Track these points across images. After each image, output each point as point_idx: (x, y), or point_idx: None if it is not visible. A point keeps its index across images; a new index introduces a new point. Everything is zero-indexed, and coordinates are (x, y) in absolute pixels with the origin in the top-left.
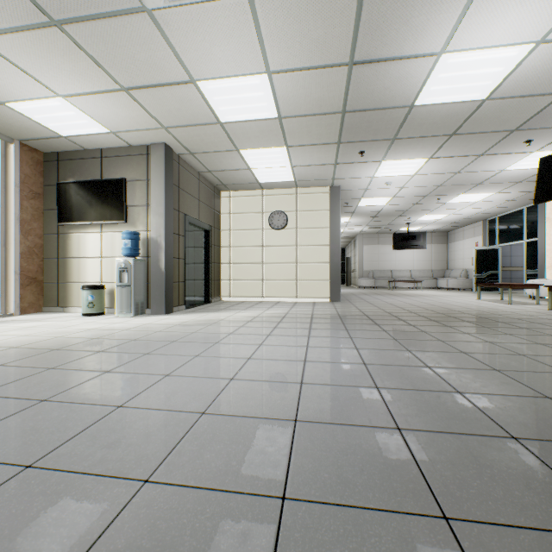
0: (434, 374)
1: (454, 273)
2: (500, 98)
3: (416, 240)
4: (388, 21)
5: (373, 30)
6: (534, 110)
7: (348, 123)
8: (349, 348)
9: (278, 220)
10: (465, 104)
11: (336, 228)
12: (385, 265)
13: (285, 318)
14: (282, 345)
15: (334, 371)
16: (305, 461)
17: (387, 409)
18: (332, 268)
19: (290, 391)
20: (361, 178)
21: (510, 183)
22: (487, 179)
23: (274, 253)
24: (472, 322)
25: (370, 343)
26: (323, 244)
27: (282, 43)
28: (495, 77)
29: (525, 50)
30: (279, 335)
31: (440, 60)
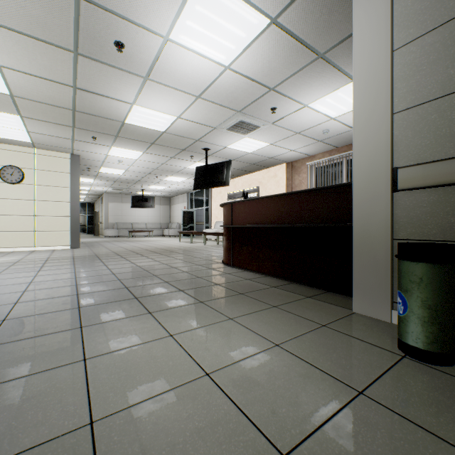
0: (114, 276)
1: (173, 226)
2: (171, 134)
3: (148, 202)
4: (97, 79)
5: (87, 78)
6: (189, 144)
7: (79, 118)
8: (70, 273)
9: (12, 174)
10: (155, 131)
11: (77, 188)
12: (128, 219)
13: (18, 263)
14: (12, 278)
15: (52, 283)
16: (20, 311)
17: (77, 290)
18: (73, 221)
19: (15, 295)
20: (98, 154)
21: (193, 175)
22: (181, 171)
23: (7, 205)
24: (161, 253)
25: (87, 269)
26: (64, 201)
27: (12, 55)
28: (165, 124)
29: (174, 118)
30: (9, 273)
31: (134, 107)
